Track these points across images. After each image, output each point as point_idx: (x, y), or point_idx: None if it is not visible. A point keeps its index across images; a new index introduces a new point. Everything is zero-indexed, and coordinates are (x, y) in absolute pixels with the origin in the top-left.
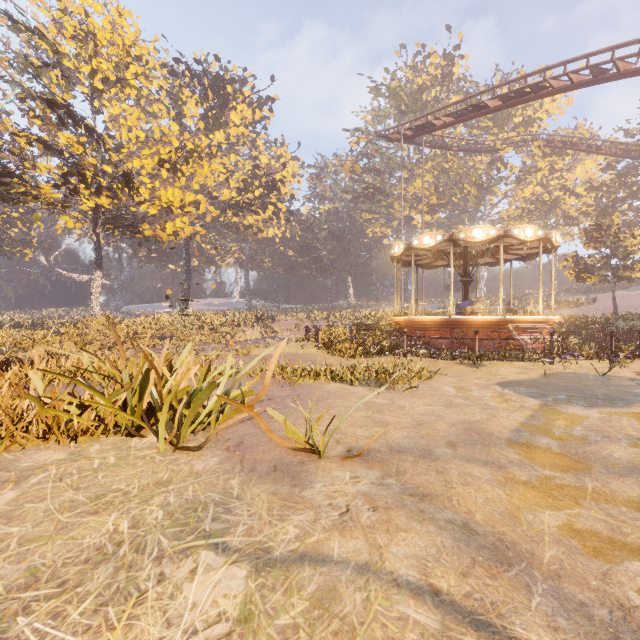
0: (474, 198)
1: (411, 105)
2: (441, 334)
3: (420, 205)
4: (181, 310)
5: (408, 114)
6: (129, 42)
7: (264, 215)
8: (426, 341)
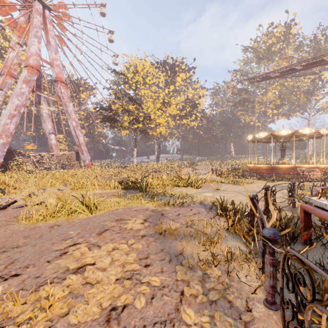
0: (303, 99)
1: (265, 54)
2: (268, 172)
3: (270, 105)
4: (157, 161)
5: (263, 59)
6: (147, 69)
7: (190, 119)
8: (261, 174)
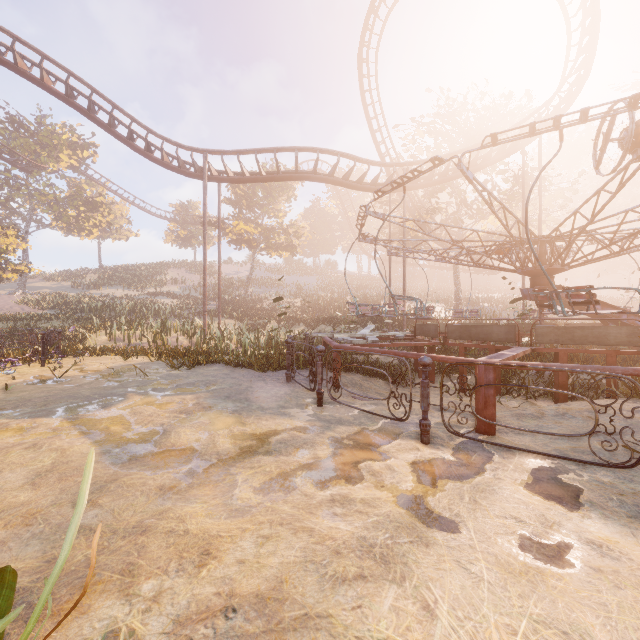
0: None
1: None
2: None
3: None
4: None
5: None
6: None
7: None
8: None
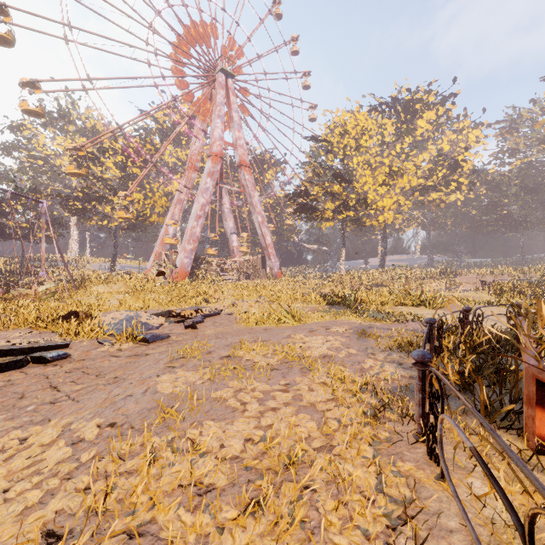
0: None
1: None
2: None
3: None
4: (380, 267)
5: None
6: (362, 124)
7: (446, 190)
8: None
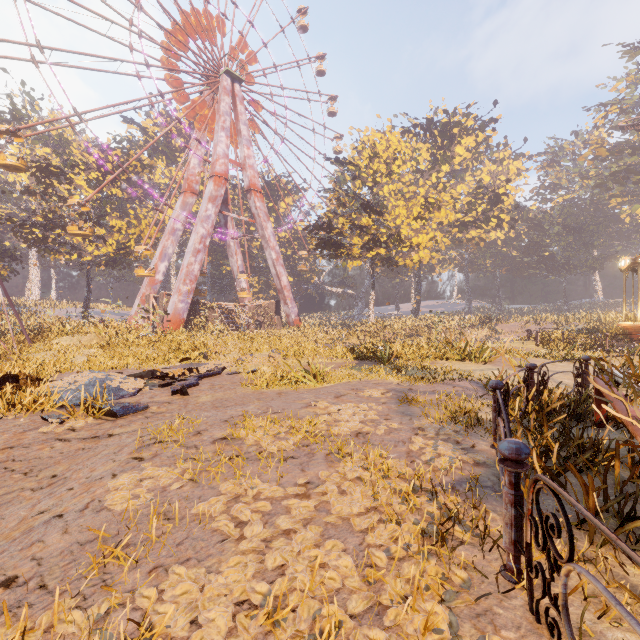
0: None
1: None
2: None
3: None
4: (414, 314)
5: None
6: (395, 147)
7: (486, 227)
8: None
